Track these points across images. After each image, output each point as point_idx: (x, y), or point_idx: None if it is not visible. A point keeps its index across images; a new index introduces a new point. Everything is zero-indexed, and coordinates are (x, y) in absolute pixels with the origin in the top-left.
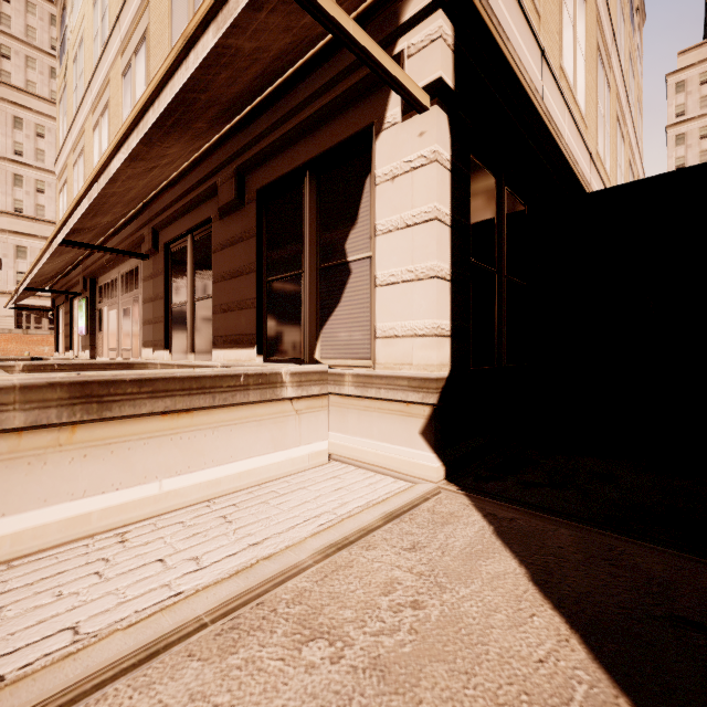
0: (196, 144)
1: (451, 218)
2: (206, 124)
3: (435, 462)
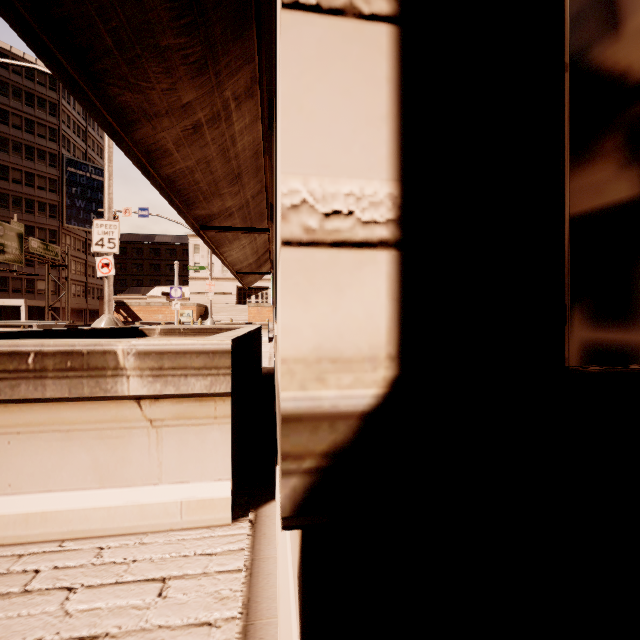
0: (227, 84)
1: None
2: (183, 38)
3: None
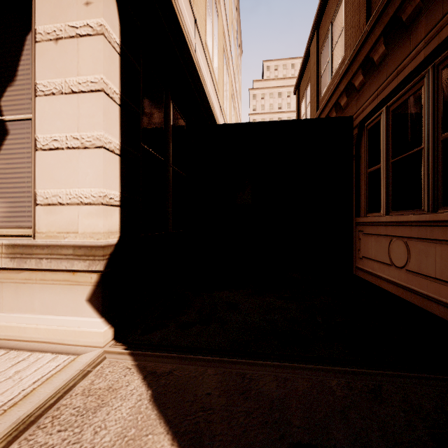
0: None
1: (120, 98)
2: None
3: (102, 327)
